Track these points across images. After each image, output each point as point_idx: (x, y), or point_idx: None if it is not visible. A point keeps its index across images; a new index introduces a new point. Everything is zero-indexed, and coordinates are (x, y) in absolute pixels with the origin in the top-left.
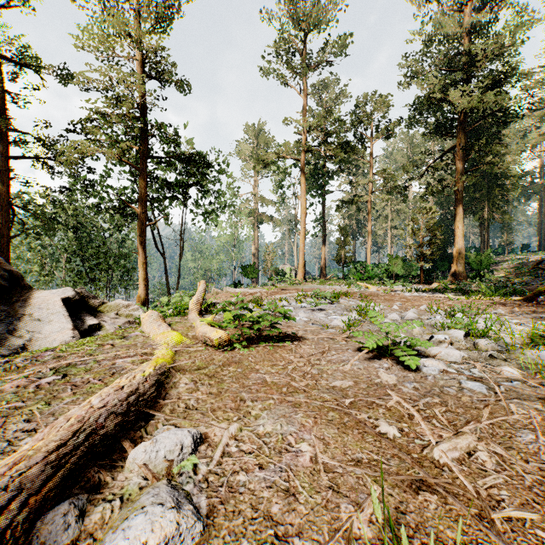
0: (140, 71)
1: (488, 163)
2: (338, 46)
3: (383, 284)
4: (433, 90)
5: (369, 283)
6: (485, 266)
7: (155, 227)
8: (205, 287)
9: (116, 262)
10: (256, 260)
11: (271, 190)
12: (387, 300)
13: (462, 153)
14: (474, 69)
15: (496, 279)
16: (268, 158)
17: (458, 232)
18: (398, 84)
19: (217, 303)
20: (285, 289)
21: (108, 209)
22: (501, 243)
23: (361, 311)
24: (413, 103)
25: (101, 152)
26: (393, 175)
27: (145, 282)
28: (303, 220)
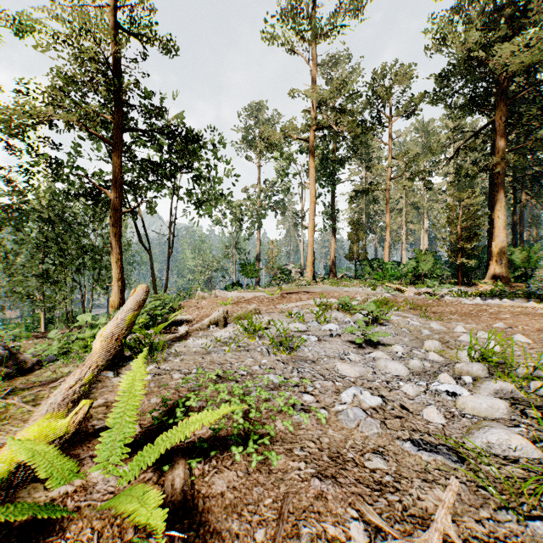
0: (113, 22)
1: (537, 138)
2: (355, 0)
3: (411, 286)
4: (472, 49)
5: (393, 283)
6: (534, 264)
7: (137, 217)
8: (141, 299)
9: (90, 259)
10: (259, 258)
11: (274, 180)
12: (463, 314)
13: (504, 128)
14: (525, 21)
15: (541, 279)
16: (271, 138)
17: (498, 222)
18: (425, 48)
19: (187, 320)
20: (293, 292)
21: (78, 195)
22: (529, 238)
23: (493, 362)
24: (440, 74)
25: (59, 117)
26: (417, 158)
27: (119, 283)
28: (312, 210)
